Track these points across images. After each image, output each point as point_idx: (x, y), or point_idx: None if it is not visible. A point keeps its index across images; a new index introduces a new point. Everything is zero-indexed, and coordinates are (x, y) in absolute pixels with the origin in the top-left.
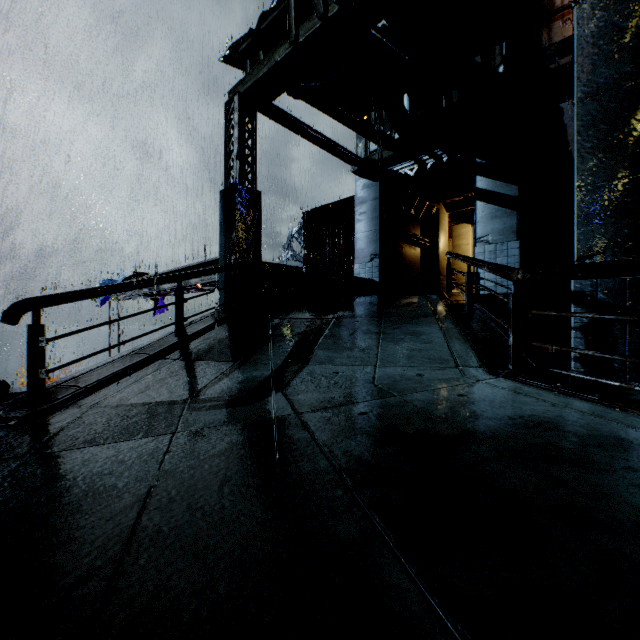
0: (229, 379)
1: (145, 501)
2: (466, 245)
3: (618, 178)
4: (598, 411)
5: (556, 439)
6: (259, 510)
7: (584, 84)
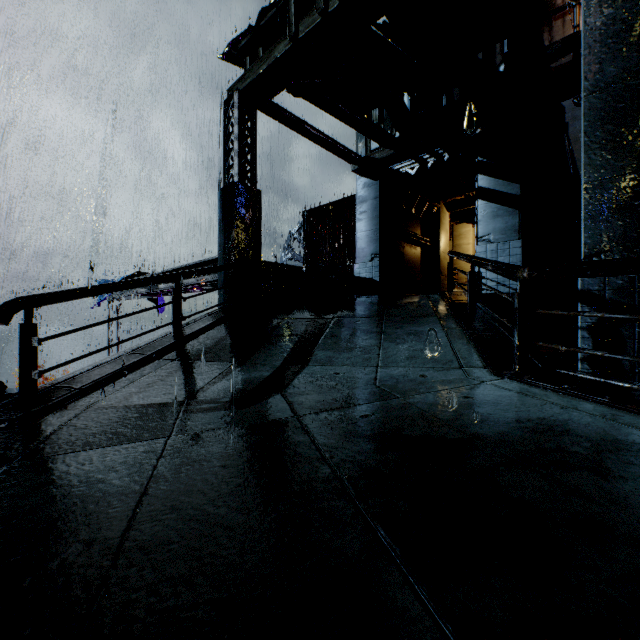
0: (227, 380)
1: (135, 511)
2: (467, 245)
3: (627, 173)
4: (610, 414)
5: (568, 444)
6: (256, 522)
7: (591, 77)
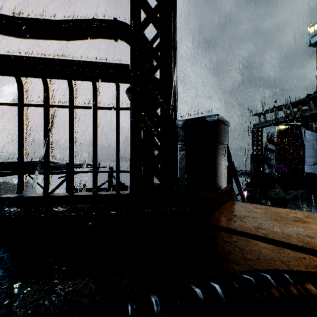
0: None
1: None
2: None
3: None
4: None
5: None
6: None
7: None
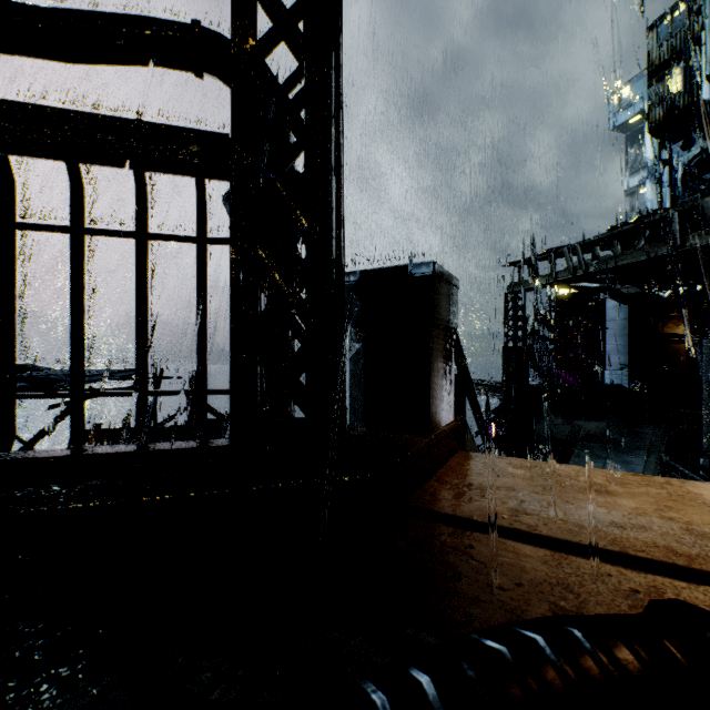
0: None
1: None
2: None
3: None
4: None
5: None
6: None
7: (705, 375)
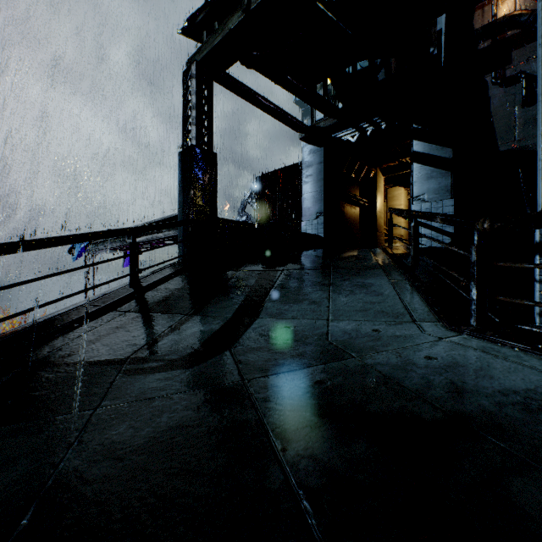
0: (176, 334)
1: None
2: (399, 205)
3: None
4: None
5: None
6: None
7: None
